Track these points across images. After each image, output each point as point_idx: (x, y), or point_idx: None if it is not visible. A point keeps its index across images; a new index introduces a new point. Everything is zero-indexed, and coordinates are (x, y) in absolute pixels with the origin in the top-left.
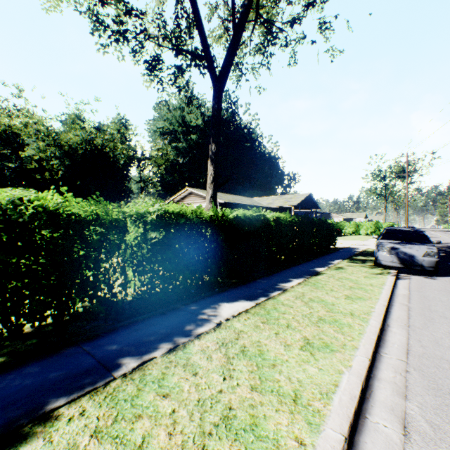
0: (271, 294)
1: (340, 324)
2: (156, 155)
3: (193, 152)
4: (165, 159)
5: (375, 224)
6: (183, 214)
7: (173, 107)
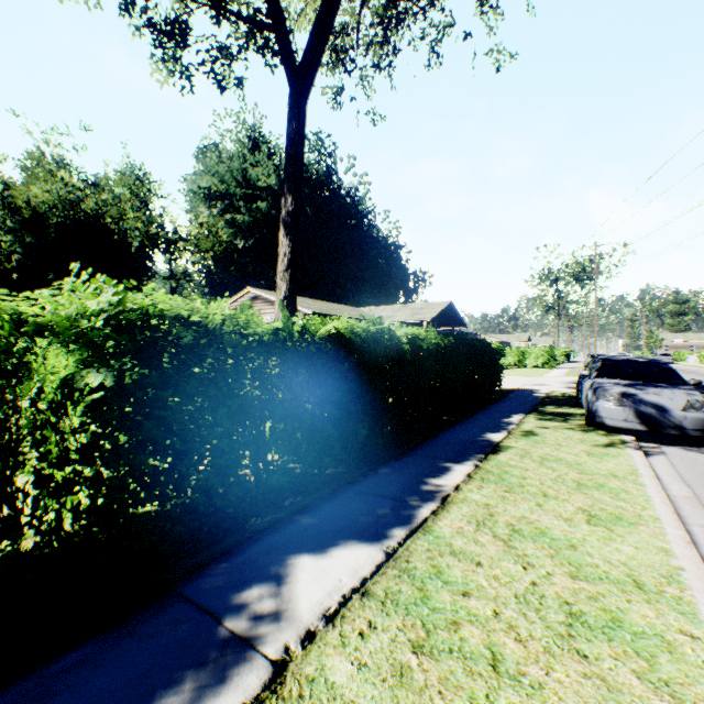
0: (416, 513)
1: (638, 638)
2: (199, 234)
3: (261, 230)
4: (214, 241)
5: (548, 351)
6: (198, 324)
7: (228, 156)
